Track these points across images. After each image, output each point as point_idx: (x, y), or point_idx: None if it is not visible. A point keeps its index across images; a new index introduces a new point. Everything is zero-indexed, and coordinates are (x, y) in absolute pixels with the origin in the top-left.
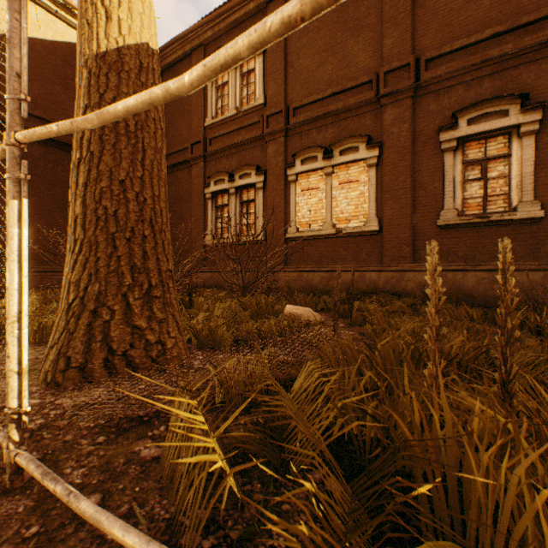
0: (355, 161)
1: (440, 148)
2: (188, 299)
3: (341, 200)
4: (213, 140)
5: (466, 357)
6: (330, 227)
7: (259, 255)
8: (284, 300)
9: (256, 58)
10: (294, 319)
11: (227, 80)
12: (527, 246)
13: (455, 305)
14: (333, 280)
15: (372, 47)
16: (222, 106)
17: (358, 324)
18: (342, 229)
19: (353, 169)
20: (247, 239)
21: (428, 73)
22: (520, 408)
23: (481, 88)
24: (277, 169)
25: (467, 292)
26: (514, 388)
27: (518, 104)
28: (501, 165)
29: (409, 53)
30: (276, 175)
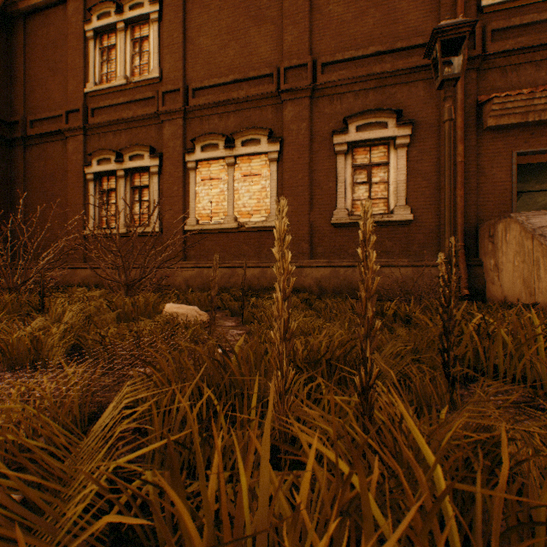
0: (258, 154)
1: (334, 150)
2: (39, 300)
3: (243, 193)
4: (97, 111)
5: (336, 354)
6: (233, 220)
7: (148, 248)
8: (175, 298)
9: (150, 25)
10: (169, 320)
11: (115, 42)
12: (401, 245)
13: (345, 299)
14: (235, 276)
15: (273, 40)
16: (108, 72)
17: (250, 321)
18: (244, 224)
19: (255, 162)
20: (140, 230)
21: (324, 76)
22: (380, 422)
23: (367, 100)
24: (175, 153)
25: (355, 286)
26: (375, 396)
27: (394, 118)
28: (382, 172)
29: (307, 54)
30: (174, 160)
